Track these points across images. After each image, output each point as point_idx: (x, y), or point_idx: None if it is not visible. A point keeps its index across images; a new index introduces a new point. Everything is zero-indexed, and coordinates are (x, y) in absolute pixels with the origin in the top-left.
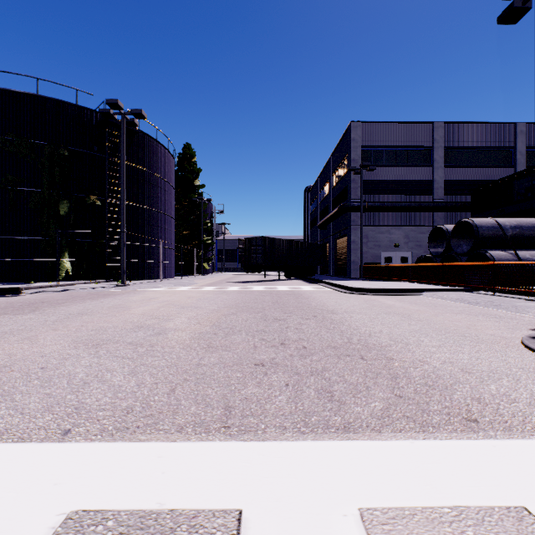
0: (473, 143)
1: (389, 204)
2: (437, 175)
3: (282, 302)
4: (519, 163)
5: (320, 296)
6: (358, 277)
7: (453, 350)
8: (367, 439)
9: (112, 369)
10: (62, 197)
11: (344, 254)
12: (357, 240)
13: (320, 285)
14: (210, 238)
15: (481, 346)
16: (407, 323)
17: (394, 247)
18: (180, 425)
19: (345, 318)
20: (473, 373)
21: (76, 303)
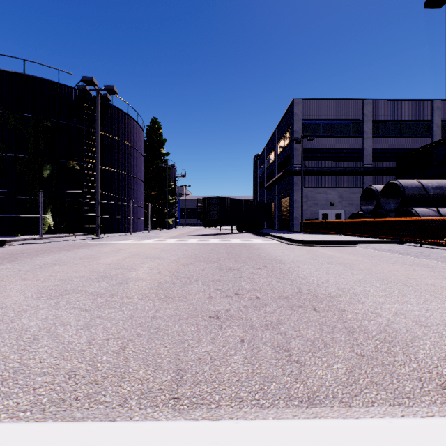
0: (397, 117)
1: (326, 169)
2: (366, 145)
3: (236, 252)
4: (436, 134)
5: (268, 247)
6: (299, 231)
7: (401, 301)
8: (337, 416)
9: (66, 323)
10: (45, 162)
11: (287, 211)
12: (298, 199)
13: (267, 238)
14: (173, 198)
15: (426, 296)
16: (350, 273)
17: (330, 206)
18: (124, 395)
19: (293, 267)
20: (429, 326)
21: (52, 254)
